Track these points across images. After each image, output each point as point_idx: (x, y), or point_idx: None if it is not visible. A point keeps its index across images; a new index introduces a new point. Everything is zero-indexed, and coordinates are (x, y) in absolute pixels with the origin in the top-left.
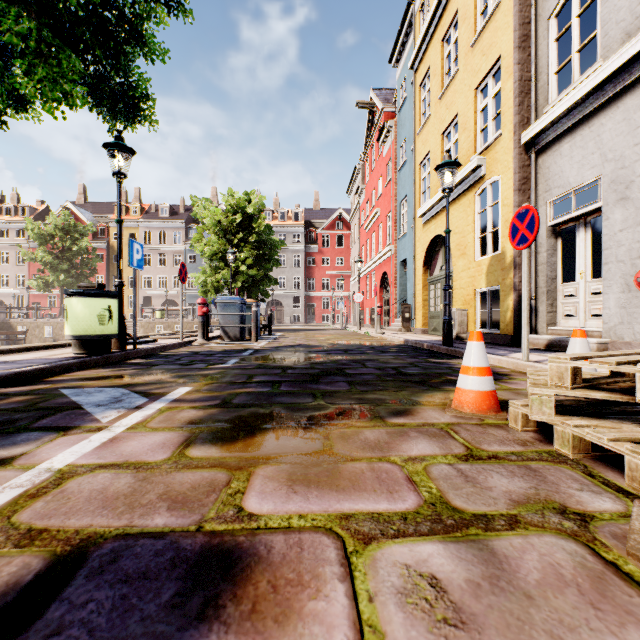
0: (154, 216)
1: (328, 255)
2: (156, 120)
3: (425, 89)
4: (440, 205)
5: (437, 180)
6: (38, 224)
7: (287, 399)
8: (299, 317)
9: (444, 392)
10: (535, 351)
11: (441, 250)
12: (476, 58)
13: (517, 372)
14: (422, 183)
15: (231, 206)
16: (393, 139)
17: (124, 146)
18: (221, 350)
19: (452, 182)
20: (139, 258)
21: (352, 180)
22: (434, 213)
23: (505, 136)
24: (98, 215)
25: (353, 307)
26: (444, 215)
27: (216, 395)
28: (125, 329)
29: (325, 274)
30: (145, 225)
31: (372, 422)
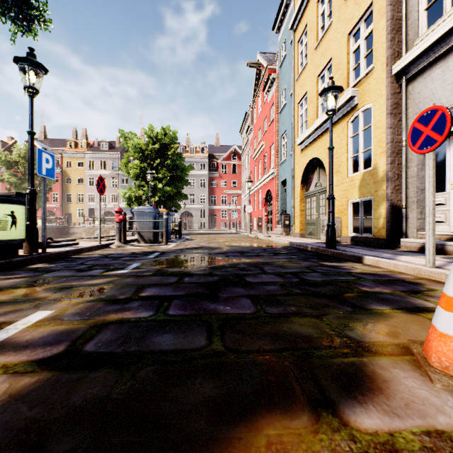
0: (97, 149)
1: (226, 179)
2: (50, 19)
3: (302, 45)
4: (316, 133)
5: (313, 114)
6: (5, 153)
7: (169, 339)
8: (204, 224)
9: (379, 318)
10: (415, 254)
11: (316, 170)
12: (349, 8)
13: (424, 279)
14: (300, 118)
15: (151, 138)
16: (275, 88)
17: (34, 61)
18: (131, 252)
19: (335, 104)
20: (49, 167)
21: (243, 123)
22: (311, 140)
23: (378, 68)
24: (54, 148)
25: (244, 217)
26: (319, 141)
27: (71, 329)
28: (37, 234)
29: (223, 193)
30: (90, 156)
31: (322, 431)
